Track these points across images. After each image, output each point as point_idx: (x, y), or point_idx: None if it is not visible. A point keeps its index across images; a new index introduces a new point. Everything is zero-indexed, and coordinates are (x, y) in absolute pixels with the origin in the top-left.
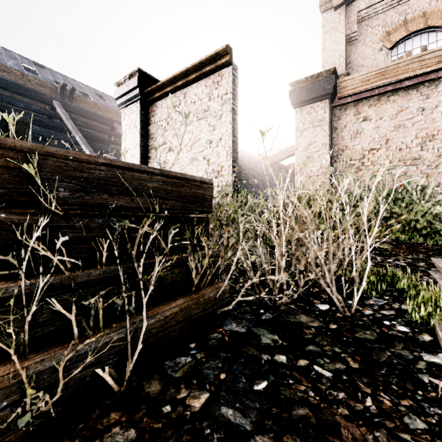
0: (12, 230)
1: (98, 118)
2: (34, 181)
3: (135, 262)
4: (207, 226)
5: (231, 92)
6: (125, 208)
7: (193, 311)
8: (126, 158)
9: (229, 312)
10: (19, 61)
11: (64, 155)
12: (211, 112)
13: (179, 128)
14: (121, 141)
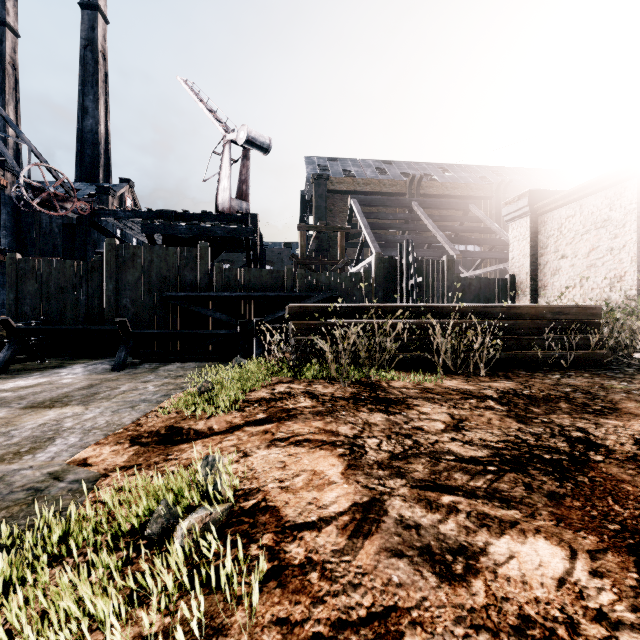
0: (540, 325)
1: (451, 205)
2: (543, 314)
3: (569, 335)
4: (599, 325)
5: (636, 203)
6: (564, 319)
7: (591, 356)
8: (514, 266)
9: (612, 365)
10: (373, 166)
11: (549, 307)
12: (612, 221)
13: (573, 236)
14: (479, 227)
